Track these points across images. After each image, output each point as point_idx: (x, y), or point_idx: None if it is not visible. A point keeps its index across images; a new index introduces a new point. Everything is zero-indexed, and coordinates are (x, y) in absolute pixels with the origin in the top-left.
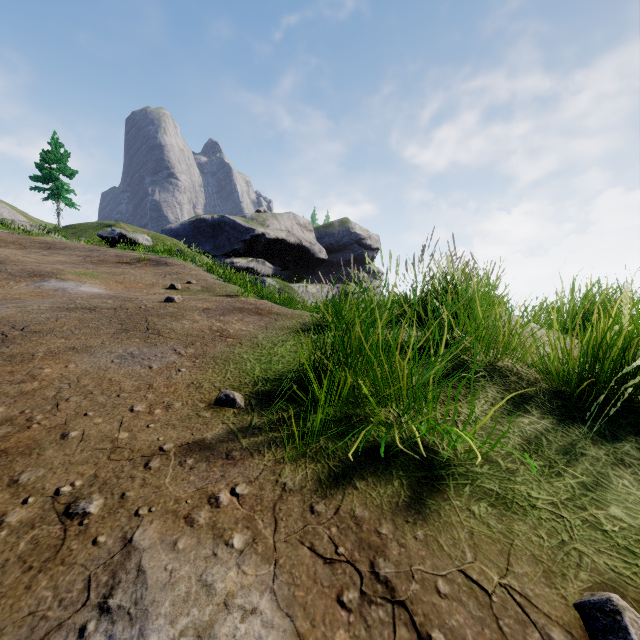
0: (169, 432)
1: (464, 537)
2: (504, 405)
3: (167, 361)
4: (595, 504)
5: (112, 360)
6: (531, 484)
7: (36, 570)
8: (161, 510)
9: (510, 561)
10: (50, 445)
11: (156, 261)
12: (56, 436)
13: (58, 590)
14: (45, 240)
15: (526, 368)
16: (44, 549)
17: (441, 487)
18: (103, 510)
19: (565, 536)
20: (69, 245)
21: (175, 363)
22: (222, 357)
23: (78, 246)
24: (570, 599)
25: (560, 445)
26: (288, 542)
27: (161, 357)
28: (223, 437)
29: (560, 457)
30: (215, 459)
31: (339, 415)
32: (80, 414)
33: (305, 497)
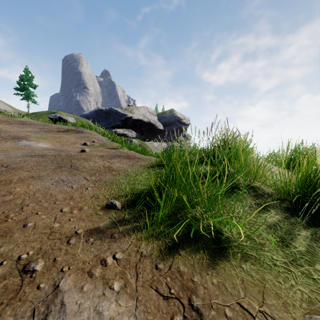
0: (81, 223)
1: (239, 283)
2: (256, 207)
3: (81, 184)
4: (307, 263)
5: (52, 183)
6: (273, 252)
7: (5, 304)
8: (75, 268)
9: (264, 297)
10: (17, 231)
11: (77, 131)
12: (20, 226)
13: (16, 316)
14: (21, 120)
15: (266, 187)
16: (10, 292)
17: (225, 254)
18: (43, 268)
19: (293, 282)
20: (33, 122)
21: (85, 185)
22: (109, 181)
23: (38, 123)
24: (298, 319)
25: (286, 229)
26: (143, 286)
27: (78, 181)
28: (109, 226)
29: (287, 236)
30: (105, 238)
31: (170, 213)
32: (34, 213)
33: (153, 260)
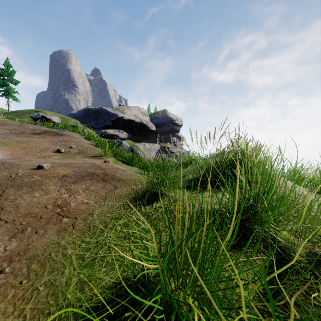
0: None
1: None
2: None
3: None
4: None
5: None
6: None
7: None
8: None
9: None
10: None
11: (56, 133)
12: None
13: None
14: None
15: None
16: None
17: None
18: None
19: None
20: (7, 122)
21: None
22: (42, 256)
23: (12, 123)
24: None
25: None
26: None
27: None
28: None
29: None
30: None
31: None
32: None
33: None
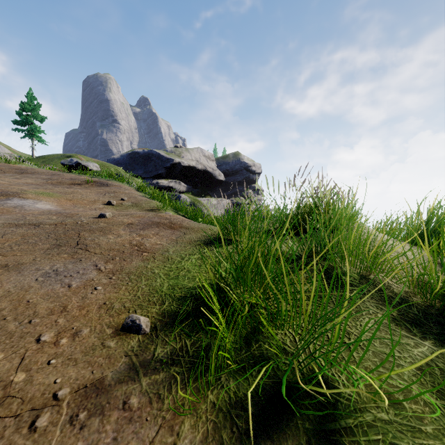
0: (69, 370)
1: None
2: (386, 323)
3: (86, 278)
4: None
5: (36, 278)
6: (444, 437)
7: None
8: None
9: None
10: None
11: (100, 183)
12: None
13: None
14: (20, 167)
15: (396, 282)
16: None
17: None
18: None
19: None
20: (37, 170)
21: (93, 280)
22: (136, 272)
23: (44, 171)
24: None
25: None
26: None
27: (82, 274)
28: (123, 375)
29: None
30: (110, 410)
31: (239, 340)
32: None
33: None
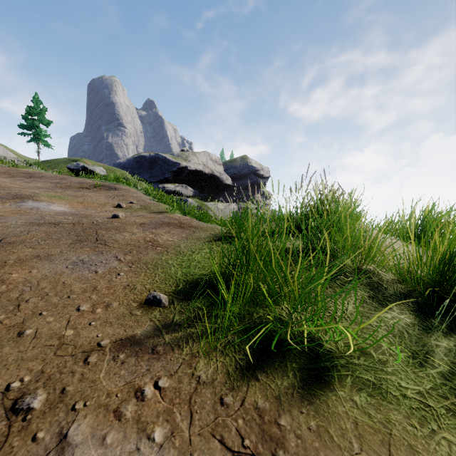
0: (106, 329)
1: (350, 427)
2: (371, 302)
3: (110, 266)
4: (454, 393)
5: (67, 266)
6: (400, 374)
7: None
8: (94, 404)
9: (391, 451)
10: (8, 342)
11: (108, 186)
12: (14, 334)
13: None
14: (28, 171)
15: (385, 271)
16: None
17: (327, 378)
18: (45, 405)
19: (434, 425)
20: (45, 175)
21: (116, 268)
22: (152, 263)
23: (52, 175)
24: None
25: (418, 337)
26: (201, 435)
27: (105, 263)
28: (150, 333)
29: (420, 348)
30: (142, 354)
31: (243, 312)
32: (36, 313)
33: (216, 389)
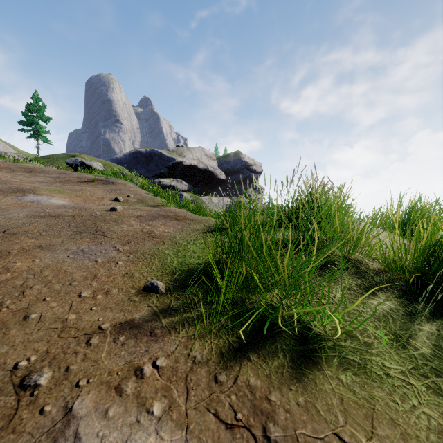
0: (107, 314)
1: (336, 403)
2: (358, 290)
3: (109, 256)
4: (434, 372)
5: (68, 255)
6: (384, 355)
7: None
8: (97, 381)
9: (374, 424)
10: (14, 325)
11: (105, 181)
12: (19, 318)
13: None
14: (28, 166)
15: (372, 261)
16: None
17: (315, 359)
18: (51, 382)
19: (415, 401)
20: (45, 169)
21: (114, 258)
22: (149, 253)
23: (51, 170)
24: None
25: (402, 322)
26: (197, 409)
27: (104, 253)
28: (148, 317)
29: (403, 332)
30: (141, 336)
31: (236, 299)
32: (40, 299)
33: (210, 368)
